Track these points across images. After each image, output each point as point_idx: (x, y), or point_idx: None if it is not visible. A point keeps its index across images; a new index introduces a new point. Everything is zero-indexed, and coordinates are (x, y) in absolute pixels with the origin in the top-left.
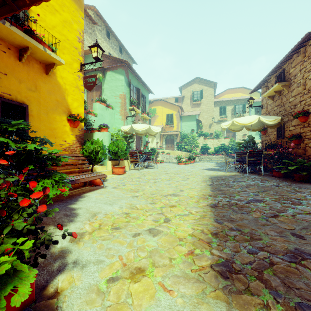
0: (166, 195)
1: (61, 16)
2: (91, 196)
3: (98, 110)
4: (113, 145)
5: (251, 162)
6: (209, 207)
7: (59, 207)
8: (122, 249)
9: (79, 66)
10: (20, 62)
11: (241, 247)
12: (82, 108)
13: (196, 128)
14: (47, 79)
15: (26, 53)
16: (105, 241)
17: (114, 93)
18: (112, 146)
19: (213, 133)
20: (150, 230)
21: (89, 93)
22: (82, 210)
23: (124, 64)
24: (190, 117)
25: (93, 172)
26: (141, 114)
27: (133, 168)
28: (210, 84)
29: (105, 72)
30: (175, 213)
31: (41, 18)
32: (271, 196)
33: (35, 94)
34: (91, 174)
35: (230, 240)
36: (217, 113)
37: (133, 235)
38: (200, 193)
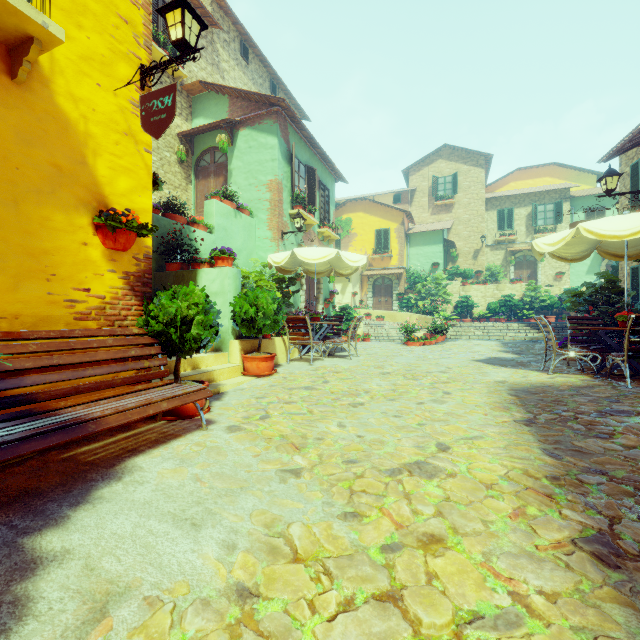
0: (397, 470)
1: None
2: (146, 471)
3: (215, 217)
4: (244, 301)
5: None
6: (592, 562)
7: None
8: None
9: (136, 74)
10: None
11: None
12: (146, 195)
13: (443, 260)
14: (18, 96)
15: None
16: None
17: (256, 178)
18: (242, 303)
19: (482, 271)
20: None
21: (200, 182)
22: (64, 570)
23: (278, 108)
24: (429, 235)
25: (178, 377)
26: (319, 229)
27: (298, 358)
28: (475, 160)
29: (234, 132)
30: (454, 601)
31: None
32: None
33: None
34: (167, 386)
35: None
36: (492, 226)
37: None
38: (512, 462)
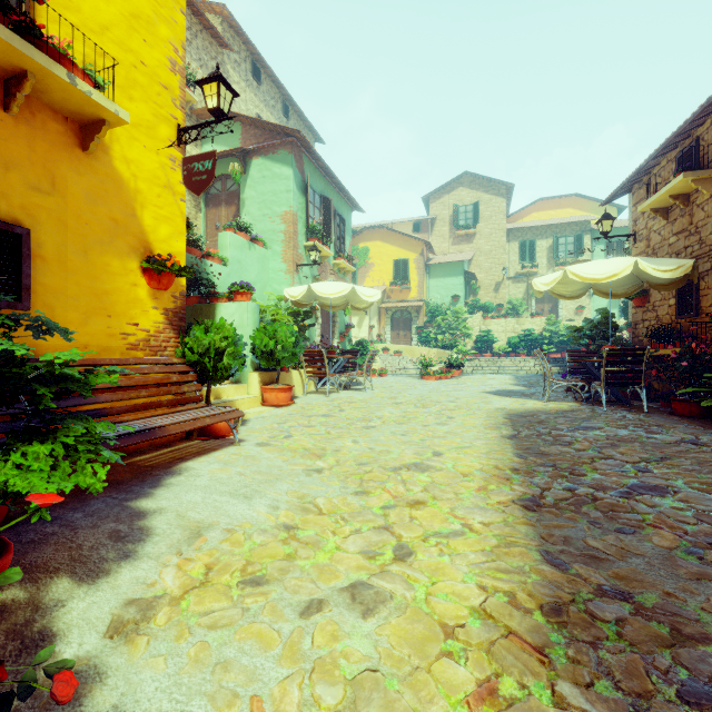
0: (398, 468)
1: (126, 1)
2: (199, 469)
3: (230, 250)
4: (264, 334)
5: (615, 377)
6: (520, 509)
7: (102, 507)
8: (264, 666)
9: (174, 133)
10: (6, 114)
11: (652, 674)
12: (182, 240)
13: (464, 293)
14: (87, 164)
15: (21, 88)
16: (215, 631)
17: (270, 208)
18: (262, 337)
19: (503, 304)
20: (355, 588)
21: (210, 211)
22: (165, 516)
23: (293, 139)
24: (449, 266)
25: (209, 402)
26: (334, 261)
27: (315, 390)
28: (496, 189)
29: (247, 160)
30: (425, 528)
31: (69, 3)
32: (688, 476)
33: (52, 200)
34: (204, 408)
35: (609, 641)
36: (514, 258)
37: (302, 609)
38: (487, 461)
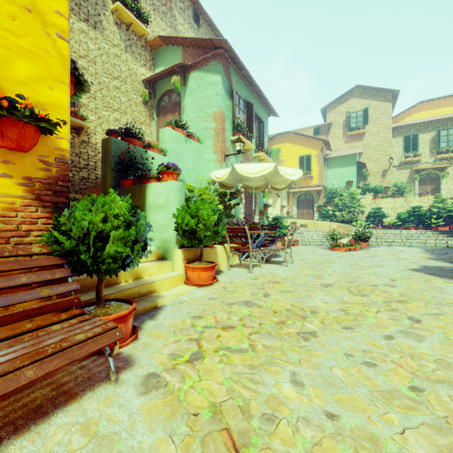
0: None
1: None
2: None
3: (168, 142)
4: (186, 212)
5: None
6: None
7: None
8: None
9: None
10: None
11: None
12: (60, 89)
13: (356, 179)
14: None
15: None
16: None
17: (203, 111)
18: (184, 215)
19: (390, 187)
20: None
21: (160, 119)
22: None
23: (221, 50)
24: (344, 159)
25: (101, 299)
26: (255, 153)
27: (238, 263)
28: (383, 96)
29: (186, 75)
30: None
31: None
32: None
33: None
34: (69, 322)
35: None
36: (398, 150)
37: None
38: None
